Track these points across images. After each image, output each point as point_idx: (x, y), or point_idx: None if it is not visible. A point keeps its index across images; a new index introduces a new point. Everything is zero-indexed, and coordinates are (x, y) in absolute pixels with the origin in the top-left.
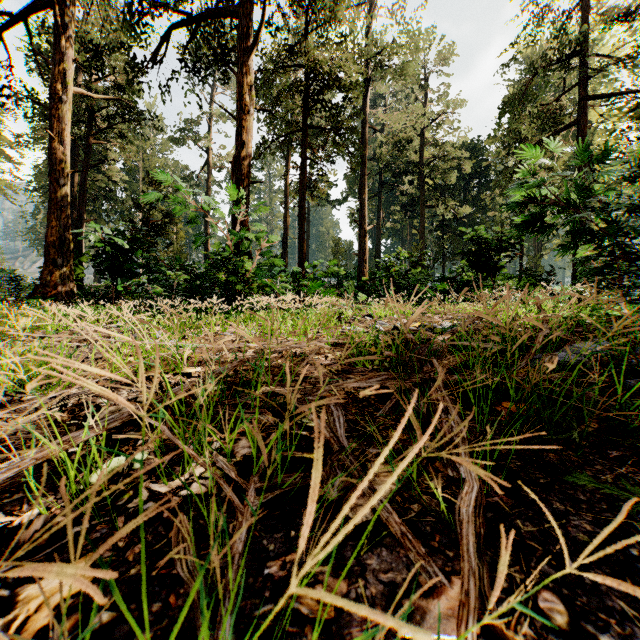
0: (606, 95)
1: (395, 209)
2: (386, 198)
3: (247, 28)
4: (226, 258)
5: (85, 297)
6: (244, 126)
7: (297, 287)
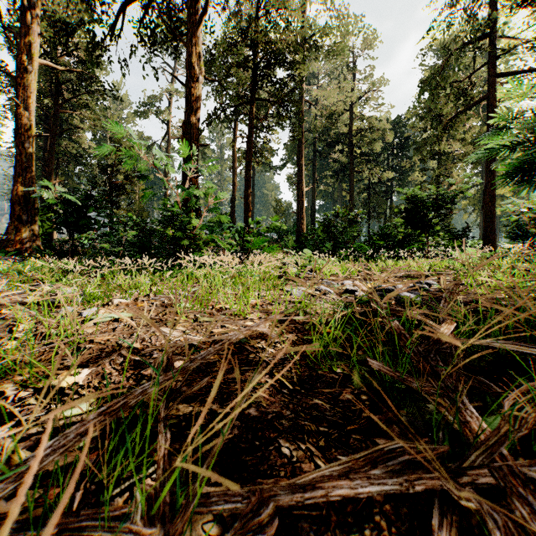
0: (513, 74)
1: (328, 174)
2: (320, 165)
3: (196, 2)
4: (172, 214)
5: (43, 251)
6: (193, 93)
7: (242, 242)
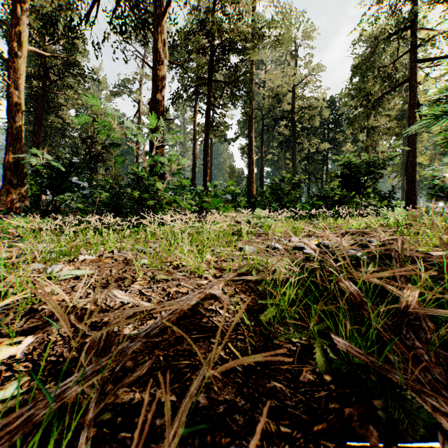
0: (431, 60)
1: (274, 145)
2: (267, 137)
3: None
4: (139, 178)
5: (29, 210)
6: (159, 74)
7: (201, 203)
